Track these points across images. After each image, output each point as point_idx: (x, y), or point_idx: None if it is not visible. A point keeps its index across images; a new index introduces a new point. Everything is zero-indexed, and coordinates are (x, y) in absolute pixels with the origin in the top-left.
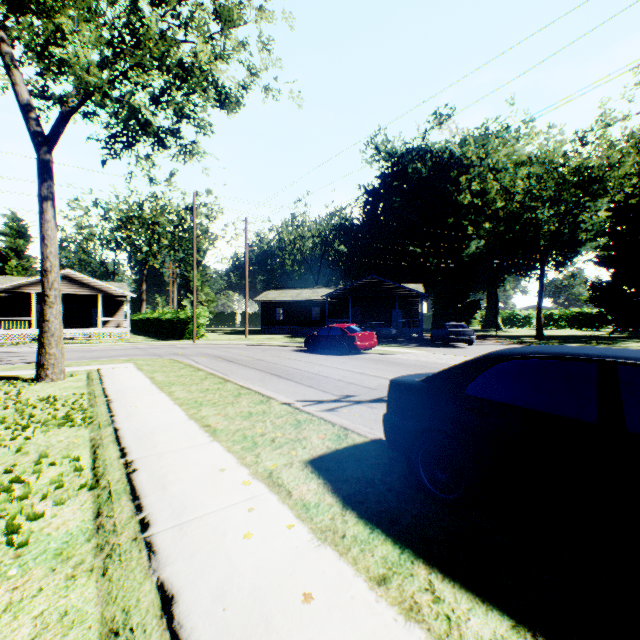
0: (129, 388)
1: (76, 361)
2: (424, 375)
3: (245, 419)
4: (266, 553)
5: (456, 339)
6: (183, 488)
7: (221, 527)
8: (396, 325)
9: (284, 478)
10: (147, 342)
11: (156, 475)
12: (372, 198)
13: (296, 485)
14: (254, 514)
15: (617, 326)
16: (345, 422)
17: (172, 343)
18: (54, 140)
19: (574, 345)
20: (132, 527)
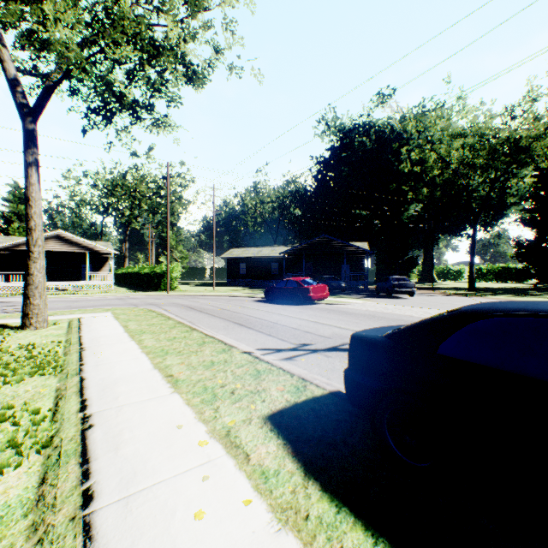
0: (103, 336)
1: (62, 310)
2: (386, 330)
3: (207, 369)
4: (218, 541)
5: (399, 291)
6: (136, 449)
7: (171, 502)
8: (345, 278)
9: (242, 437)
10: (127, 293)
11: (111, 432)
12: (323, 168)
13: (254, 446)
14: (208, 484)
15: (540, 279)
16: (303, 372)
17: (149, 294)
18: (38, 111)
19: (504, 296)
20: (73, 501)
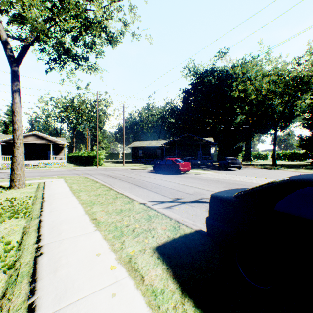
0: (57, 193)
1: (35, 177)
2: (234, 192)
3: (118, 214)
4: None
5: (232, 166)
6: (68, 271)
7: None
8: (199, 159)
9: (139, 263)
10: (74, 167)
11: (53, 259)
12: (187, 95)
13: (147, 270)
14: (115, 300)
15: None
16: (177, 216)
17: (86, 168)
18: (20, 60)
19: (294, 169)
20: None
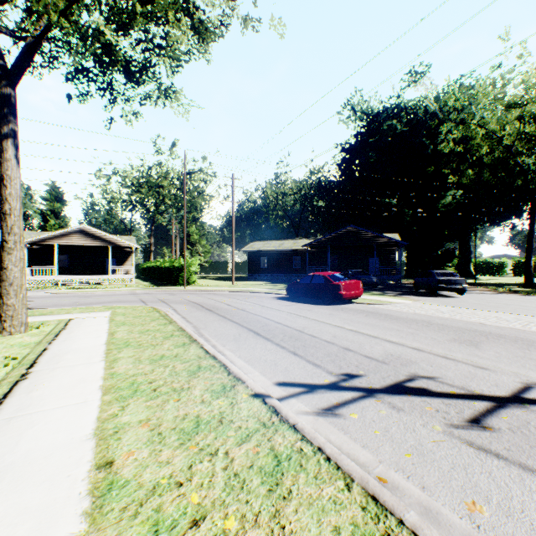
0: (72, 351)
1: (62, 308)
2: None
3: (182, 443)
4: None
5: (446, 288)
6: None
7: None
8: (374, 273)
9: None
10: (144, 288)
11: None
12: (349, 155)
13: None
14: None
15: None
16: (363, 455)
17: (165, 289)
18: (17, 74)
19: None
20: None
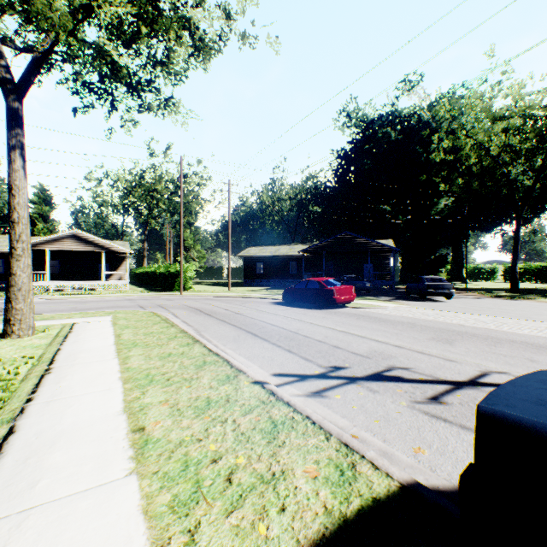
0: (85, 350)
1: (62, 313)
2: None
3: (198, 415)
4: None
5: (435, 293)
6: None
7: None
8: (369, 278)
9: None
10: (140, 293)
11: None
12: (344, 162)
13: None
14: None
15: None
16: (341, 422)
17: (161, 294)
18: (24, 88)
19: None
20: None
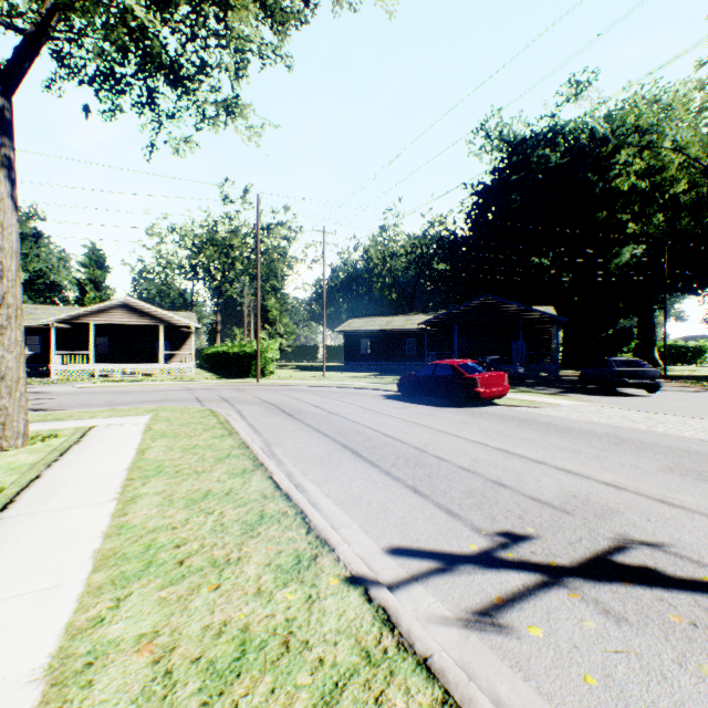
0: (75, 480)
1: (86, 410)
2: None
3: (204, 703)
4: None
5: (630, 383)
6: None
7: None
8: (520, 361)
9: None
10: (205, 381)
11: None
12: (482, 199)
13: None
14: None
15: None
16: None
17: (232, 382)
18: (13, 77)
19: None
20: None
